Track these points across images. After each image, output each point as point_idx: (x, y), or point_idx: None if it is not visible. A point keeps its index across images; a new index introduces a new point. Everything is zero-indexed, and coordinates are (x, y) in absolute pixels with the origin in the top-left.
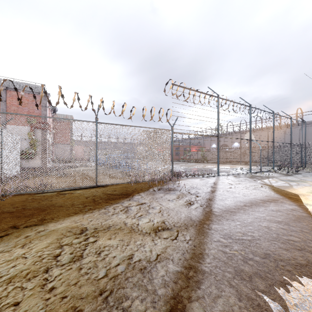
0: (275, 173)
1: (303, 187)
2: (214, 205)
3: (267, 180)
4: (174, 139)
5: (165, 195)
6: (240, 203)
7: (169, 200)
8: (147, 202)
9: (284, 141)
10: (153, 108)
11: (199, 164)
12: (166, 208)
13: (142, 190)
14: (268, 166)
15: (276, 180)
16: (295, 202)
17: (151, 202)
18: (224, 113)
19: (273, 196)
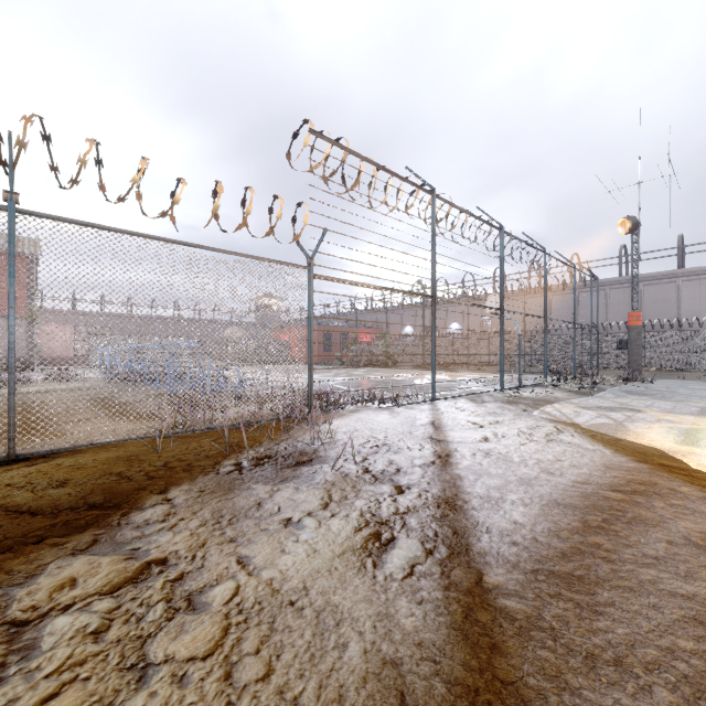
0: (553, 390)
1: (653, 428)
2: (479, 544)
3: (554, 409)
4: (320, 312)
5: (278, 491)
6: (564, 516)
7: (288, 524)
8: (178, 549)
9: (548, 320)
10: (249, 190)
11: (377, 370)
12: (264, 594)
13: (191, 470)
14: (525, 373)
15: (571, 407)
16: (695, 484)
17: (199, 547)
18: (445, 238)
19: (621, 465)
